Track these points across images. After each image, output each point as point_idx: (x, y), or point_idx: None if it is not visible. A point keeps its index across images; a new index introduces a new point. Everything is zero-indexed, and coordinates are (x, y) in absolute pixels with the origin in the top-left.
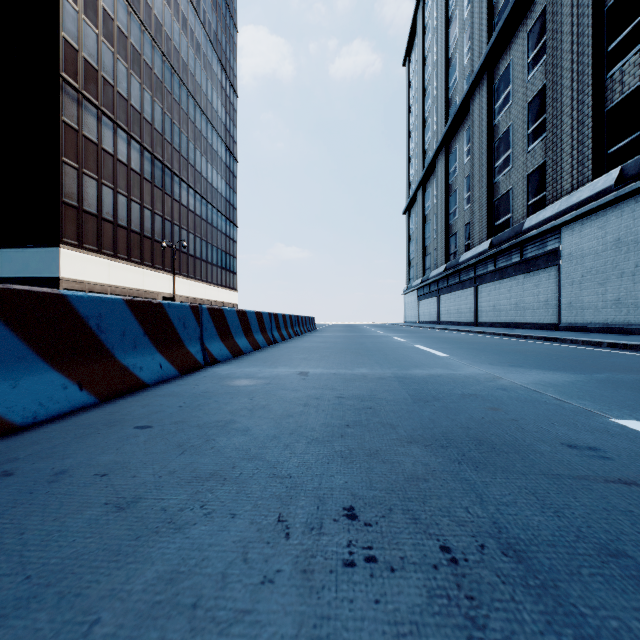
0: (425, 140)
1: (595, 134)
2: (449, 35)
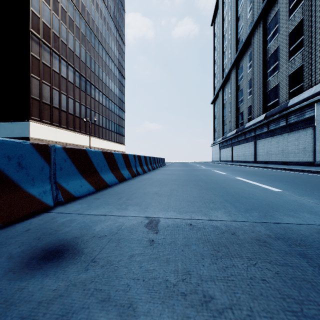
0: (223, 63)
1: None
2: (238, 4)
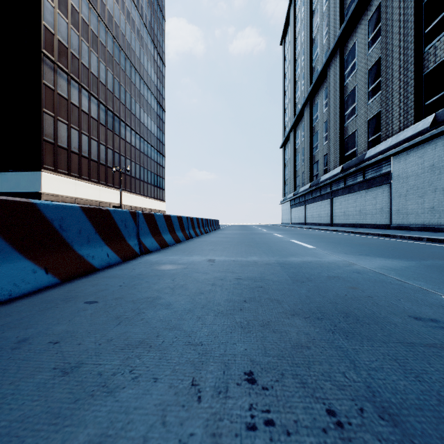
0: (296, 96)
1: (416, 91)
2: (312, 23)
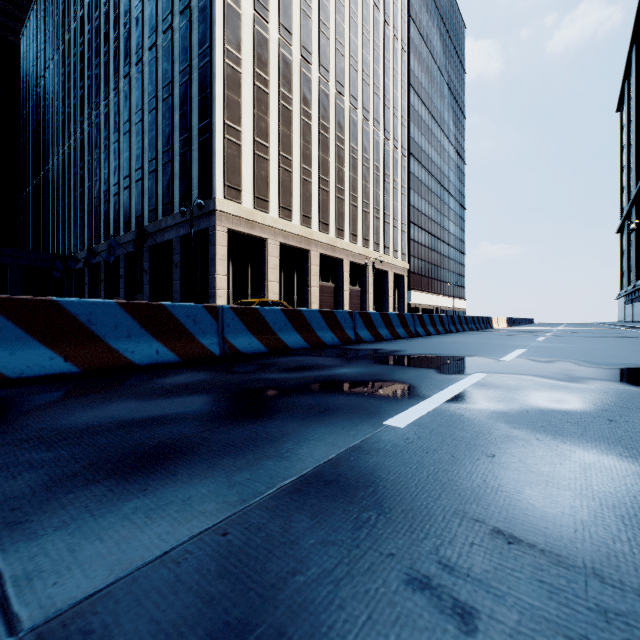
0: (630, 185)
1: None
2: (639, 130)
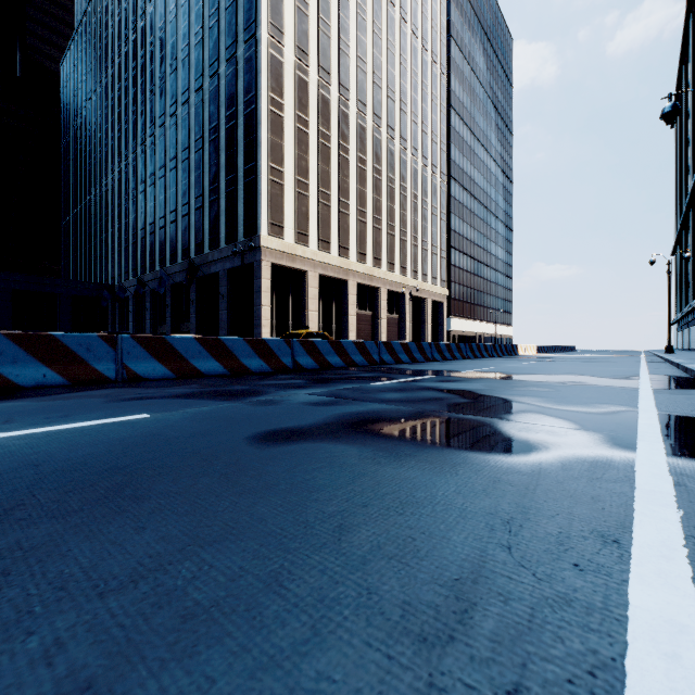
0: (682, 206)
1: None
2: (688, 151)
